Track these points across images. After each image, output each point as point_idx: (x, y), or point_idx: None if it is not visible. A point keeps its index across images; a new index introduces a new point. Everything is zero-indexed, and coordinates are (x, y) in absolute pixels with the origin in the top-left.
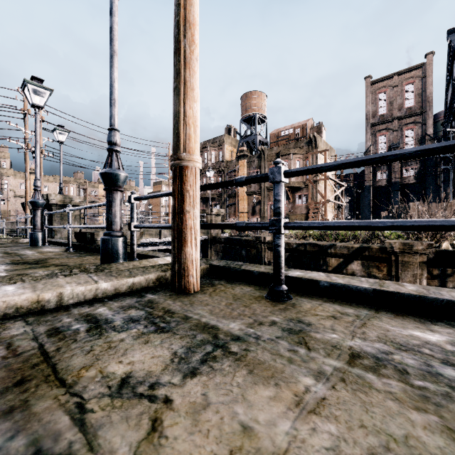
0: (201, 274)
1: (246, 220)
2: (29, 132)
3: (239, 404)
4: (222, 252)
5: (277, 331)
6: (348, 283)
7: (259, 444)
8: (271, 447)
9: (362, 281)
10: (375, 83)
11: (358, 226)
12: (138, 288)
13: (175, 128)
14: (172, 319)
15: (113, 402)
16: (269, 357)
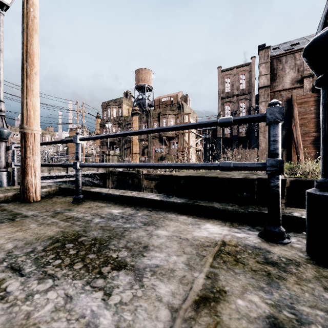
0: (52, 192)
1: (138, 159)
2: None
3: None
4: (117, 182)
5: (50, 213)
6: (112, 193)
7: None
8: None
9: (119, 191)
10: (224, 71)
11: (101, 166)
12: None
13: (21, 111)
14: (1, 212)
15: None
16: (29, 221)
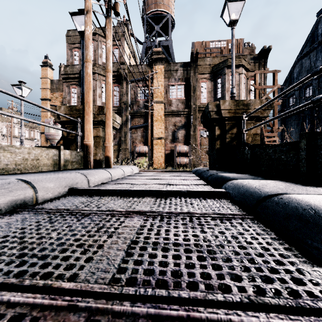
0: None
1: (164, 149)
2: None
3: None
4: None
5: None
6: None
7: None
8: None
9: None
10: None
11: None
12: None
13: None
14: None
15: None
16: None
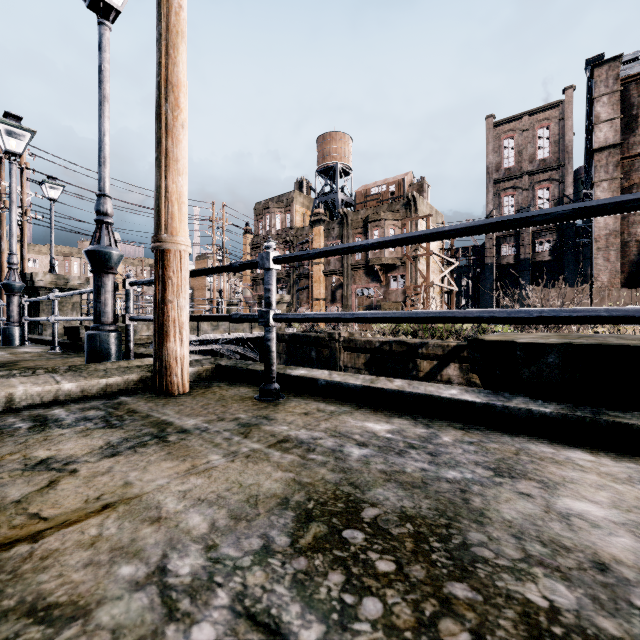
0: (204, 375)
1: (323, 310)
2: (7, 184)
3: (136, 472)
4: (286, 354)
5: (231, 425)
6: (344, 380)
7: (129, 491)
8: (137, 492)
9: (359, 378)
10: (499, 125)
11: (332, 318)
12: (113, 391)
13: (156, 205)
14: (130, 418)
15: (23, 473)
16: (198, 444)
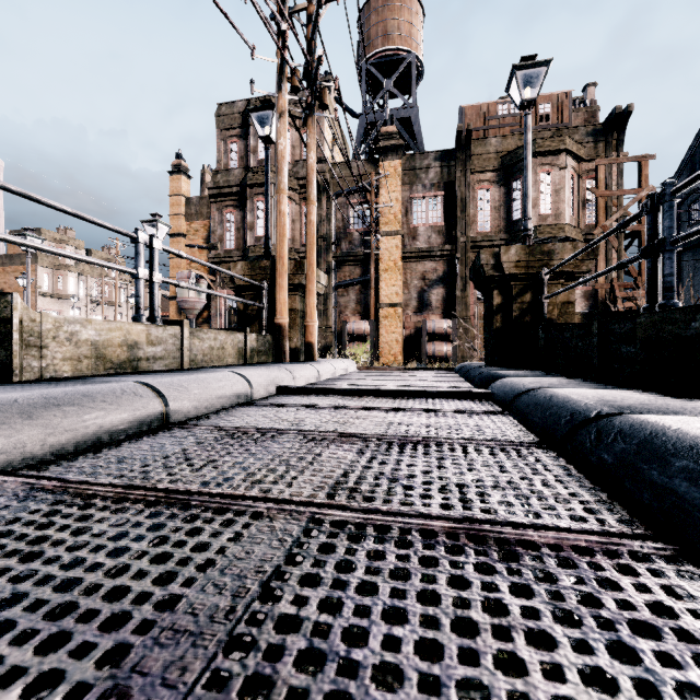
0: None
1: (401, 327)
2: None
3: None
4: None
5: None
6: None
7: None
8: None
9: None
10: None
11: None
12: None
13: None
14: None
15: None
16: None
